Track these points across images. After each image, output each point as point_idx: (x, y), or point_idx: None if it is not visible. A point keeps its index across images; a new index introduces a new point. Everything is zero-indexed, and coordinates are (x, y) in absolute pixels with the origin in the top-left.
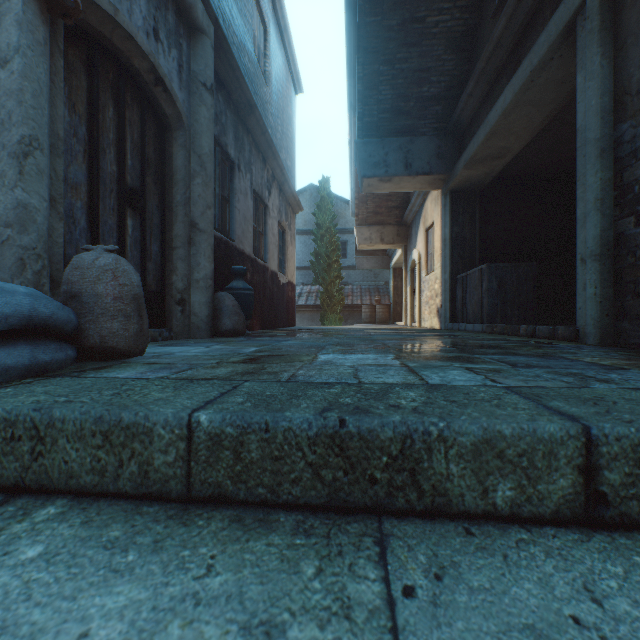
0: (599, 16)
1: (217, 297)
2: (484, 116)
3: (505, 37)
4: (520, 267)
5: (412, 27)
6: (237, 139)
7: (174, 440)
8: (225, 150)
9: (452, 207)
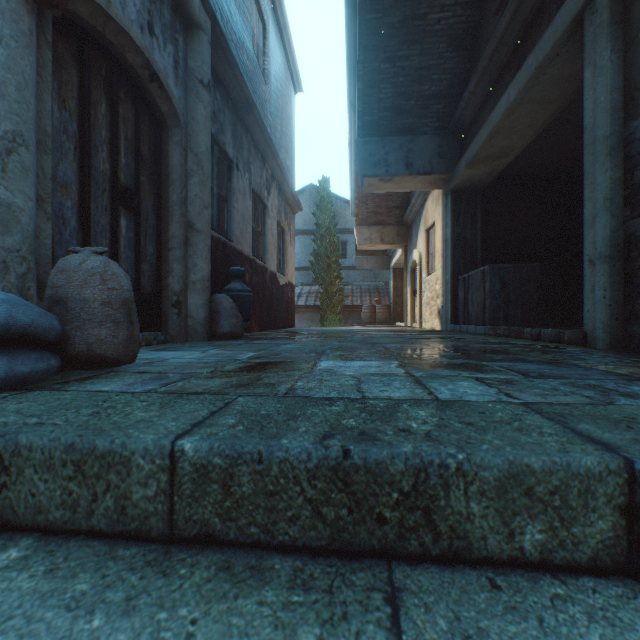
0: (608, 9)
1: (214, 299)
2: (487, 114)
3: (509, 33)
4: (523, 268)
5: (413, 24)
6: (235, 138)
7: (155, 471)
8: (223, 149)
9: (453, 207)
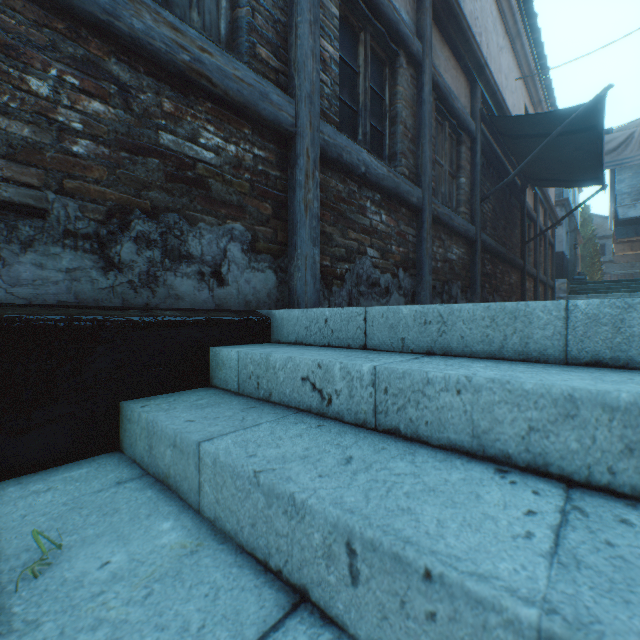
0: None
1: None
2: None
3: None
4: None
5: None
6: None
7: (603, 282)
8: None
9: None
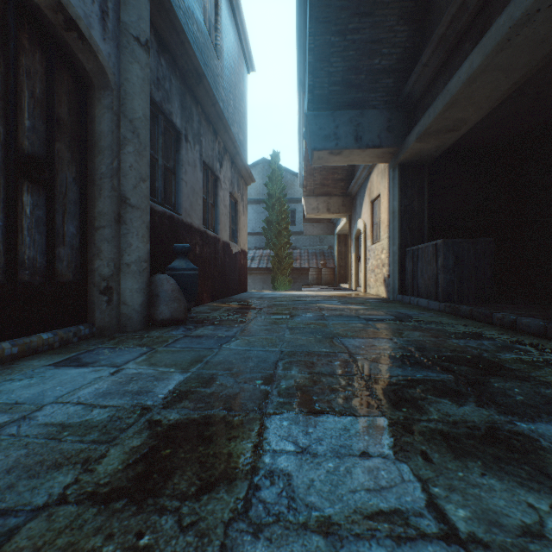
0: None
1: (154, 281)
2: (441, 86)
3: None
4: (477, 243)
5: None
6: (184, 108)
7: None
8: (169, 118)
9: (401, 180)
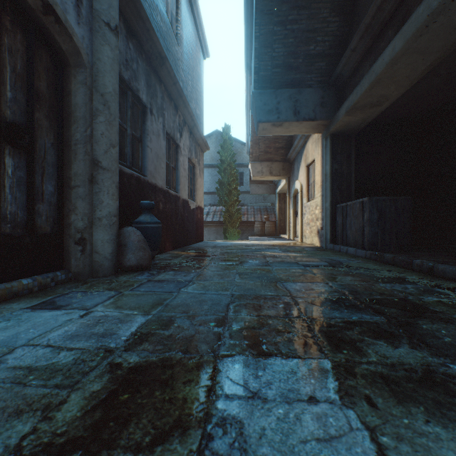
0: None
1: (123, 232)
2: (366, 68)
3: None
4: (397, 200)
5: None
6: (149, 86)
7: None
8: (136, 94)
9: (332, 148)
